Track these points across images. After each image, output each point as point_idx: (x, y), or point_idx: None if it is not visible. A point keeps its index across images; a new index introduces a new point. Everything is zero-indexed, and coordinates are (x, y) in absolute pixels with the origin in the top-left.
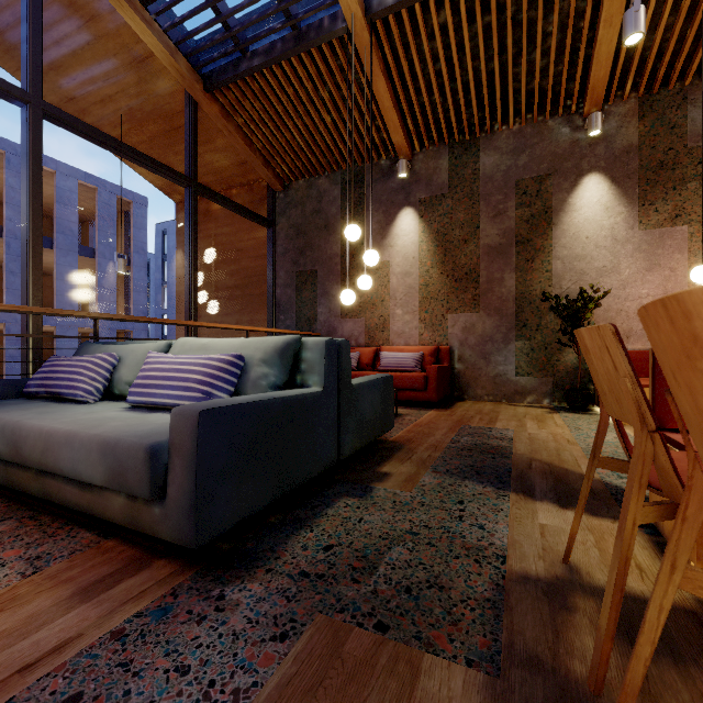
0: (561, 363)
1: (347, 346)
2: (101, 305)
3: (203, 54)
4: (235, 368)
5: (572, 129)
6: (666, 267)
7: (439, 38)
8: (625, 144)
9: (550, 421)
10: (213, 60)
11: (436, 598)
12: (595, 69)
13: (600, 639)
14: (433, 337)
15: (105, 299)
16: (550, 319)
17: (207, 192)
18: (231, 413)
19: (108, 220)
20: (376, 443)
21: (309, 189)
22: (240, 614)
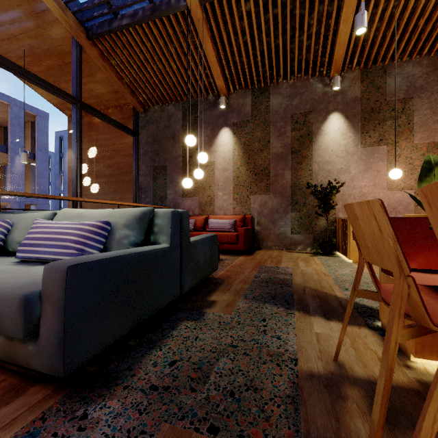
0: (317, 225)
1: (187, 215)
2: (12, 186)
3: (86, 13)
4: (103, 231)
5: (324, 85)
6: (375, 169)
7: (246, 20)
8: (353, 96)
9: (313, 261)
10: (93, 18)
11: (252, 398)
12: (337, 50)
13: (373, 429)
14: (241, 210)
15: (16, 182)
16: (311, 199)
17: (89, 109)
18: (96, 266)
19: (18, 127)
20: (206, 279)
21: (161, 112)
22: (98, 431)
